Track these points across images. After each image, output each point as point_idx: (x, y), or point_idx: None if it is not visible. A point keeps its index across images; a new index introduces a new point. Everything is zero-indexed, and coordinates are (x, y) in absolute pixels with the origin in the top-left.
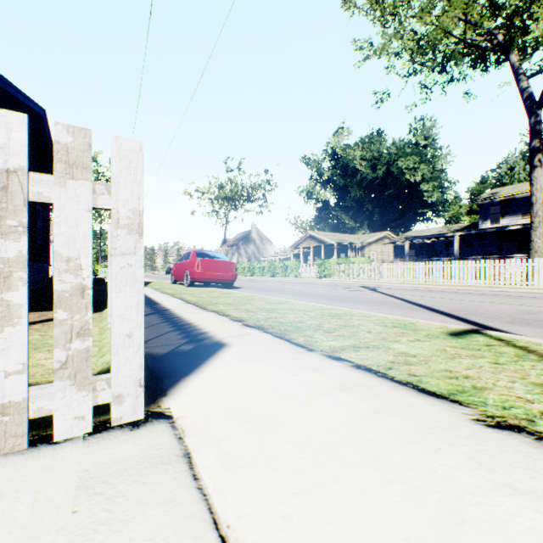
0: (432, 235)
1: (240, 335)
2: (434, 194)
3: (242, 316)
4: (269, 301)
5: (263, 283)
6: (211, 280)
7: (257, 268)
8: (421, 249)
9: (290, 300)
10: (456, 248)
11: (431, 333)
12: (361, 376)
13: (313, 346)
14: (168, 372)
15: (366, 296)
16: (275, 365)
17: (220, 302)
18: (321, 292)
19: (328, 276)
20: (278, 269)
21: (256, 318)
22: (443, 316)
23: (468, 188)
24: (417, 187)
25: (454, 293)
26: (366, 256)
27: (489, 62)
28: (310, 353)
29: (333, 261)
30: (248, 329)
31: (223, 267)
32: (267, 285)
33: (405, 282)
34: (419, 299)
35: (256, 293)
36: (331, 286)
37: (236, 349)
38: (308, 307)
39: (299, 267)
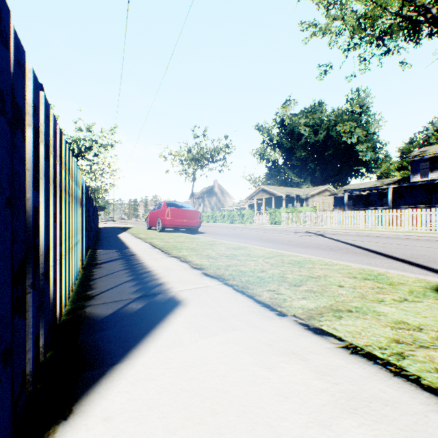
0: (368, 188)
1: (198, 288)
2: (368, 154)
3: (202, 263)
4: (229, 246)
5: (223, 229)
6: (179, 226)
7: (218, 216)
8: (357, 199)
9: (248, 246)
10: (390, 198)
11: (413, 288)
12: (366, 373)
13: (282, 308)
14: (96, 354)
15: (316, 241)
16: (238, 342)
17: (184, 247)
18: (274, 237)
19: (278, 222)
20: (236, 217)
21: (216, 266)
22: (403, 264)
23: (399, 148)
24: (353, 148)
25: (397, 238)
26: (310, 206)
27: (421, 35)
28: (281, 320)
29: (282, 210)
30: (207, 280)
31: (189, 215)
32: (227, 230)
33: (347, 228)
34: (368, 244)
35: (217, 237)
36: (282, 231)
37: (191, 310)
38: (266, 253)
39: (253, 215)
